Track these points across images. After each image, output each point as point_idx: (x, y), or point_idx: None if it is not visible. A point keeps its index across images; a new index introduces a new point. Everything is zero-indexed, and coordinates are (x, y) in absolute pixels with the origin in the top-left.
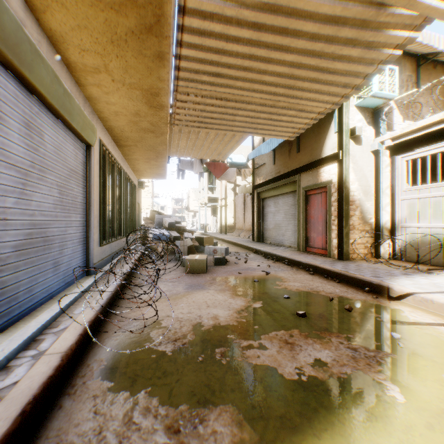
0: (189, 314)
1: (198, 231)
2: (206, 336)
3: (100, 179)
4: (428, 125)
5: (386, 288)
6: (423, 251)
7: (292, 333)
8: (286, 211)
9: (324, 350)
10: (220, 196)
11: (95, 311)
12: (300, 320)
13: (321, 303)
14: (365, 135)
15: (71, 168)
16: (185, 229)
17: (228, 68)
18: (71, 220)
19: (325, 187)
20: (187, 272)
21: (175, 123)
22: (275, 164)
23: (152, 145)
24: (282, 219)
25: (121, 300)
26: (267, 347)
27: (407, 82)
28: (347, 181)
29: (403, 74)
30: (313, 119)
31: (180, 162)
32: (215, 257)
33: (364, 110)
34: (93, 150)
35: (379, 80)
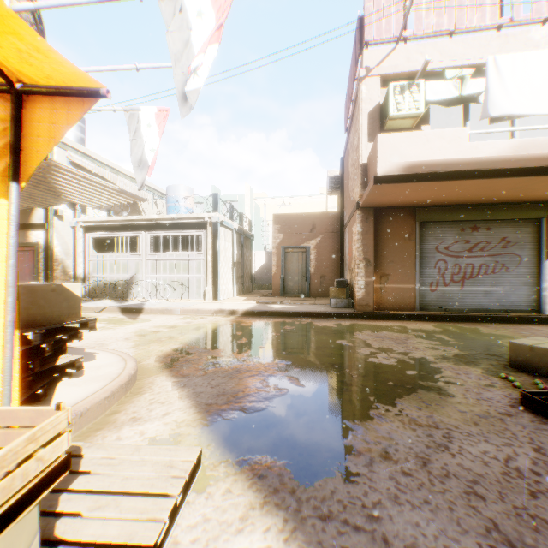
0: None
1: None
2: None
3: None
4: (102, 221)
5: None
6: (101, 290)
7: None
8: None
9: None
10: None
11: None
12: None
13: None
14: (68, 215)
15: None
16: None
17: None
18: None
19: (34, 247)
20: None
21: None
22: None
23: None
24: None
25: None
26: None
27: None
28: (53, 245)
29: None
30: (25, 207)
31: None
32: None
33: None
34: None
35: None
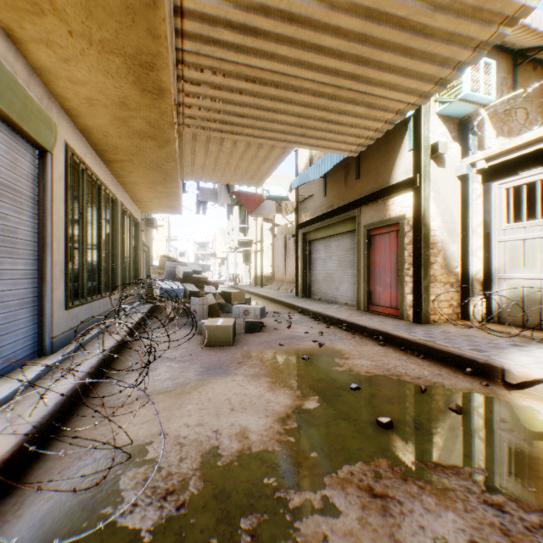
0: (199, 427)
1: (226, 283)
2: (224, 482)
3: (68, 205)
4: (539, 138)
5: (499, 369)
6: (530, 311)
7: (378, 467)
8: (341, 257)
9: (445, 512)
10: (255, 239)
11: (20, 436)
12: (384, 434)
13: (409, 398)
14: (450, 154)
15: (2, 181)
16: (207, 282)
17: (265, 17)
18: (2, 269)
19: (395, 225)
20: (205, 344)
21: (185, 123)
22: (327, 195)
23: (155, 160)
24: (335, 268)
25: (89, 400)
26: (338, 507)
27: (502, 87)
28: (427, 216)
29: (496, 76)
30: (388, 123)
31: (200, 191)
32: (246, 320)
33: (448, 121)
34: (51, 158)
35: (472, 77)
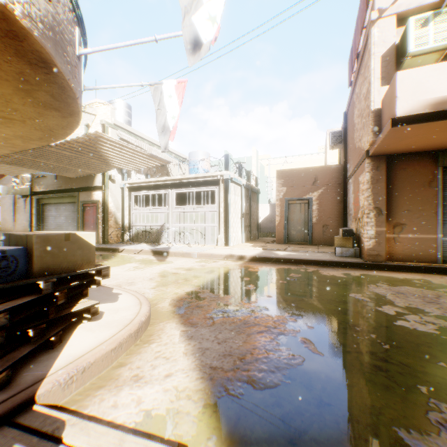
0: None
1: None
2: None
3: None
4: (141, 182)
5: (118, 249)
6: (140, 236)
7: None
8: (68, 215)
9: None
10: None
11: None
12: None
13: None
14: (118, 179)
15: None
16: None
17: (47, 157)
18: None
19: (96, 203)
20: None
21: None
22: (58, 179)
23: None
24: (64, 221)
25: None
26: None
27: None
28: (108, 202)
29: None
30: (88, 174)
31: None
32: None
33: None
34: None
35: None
